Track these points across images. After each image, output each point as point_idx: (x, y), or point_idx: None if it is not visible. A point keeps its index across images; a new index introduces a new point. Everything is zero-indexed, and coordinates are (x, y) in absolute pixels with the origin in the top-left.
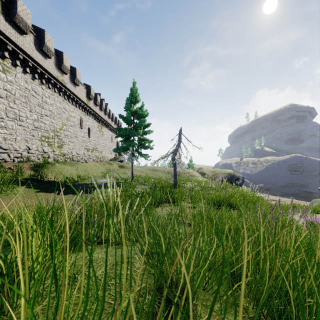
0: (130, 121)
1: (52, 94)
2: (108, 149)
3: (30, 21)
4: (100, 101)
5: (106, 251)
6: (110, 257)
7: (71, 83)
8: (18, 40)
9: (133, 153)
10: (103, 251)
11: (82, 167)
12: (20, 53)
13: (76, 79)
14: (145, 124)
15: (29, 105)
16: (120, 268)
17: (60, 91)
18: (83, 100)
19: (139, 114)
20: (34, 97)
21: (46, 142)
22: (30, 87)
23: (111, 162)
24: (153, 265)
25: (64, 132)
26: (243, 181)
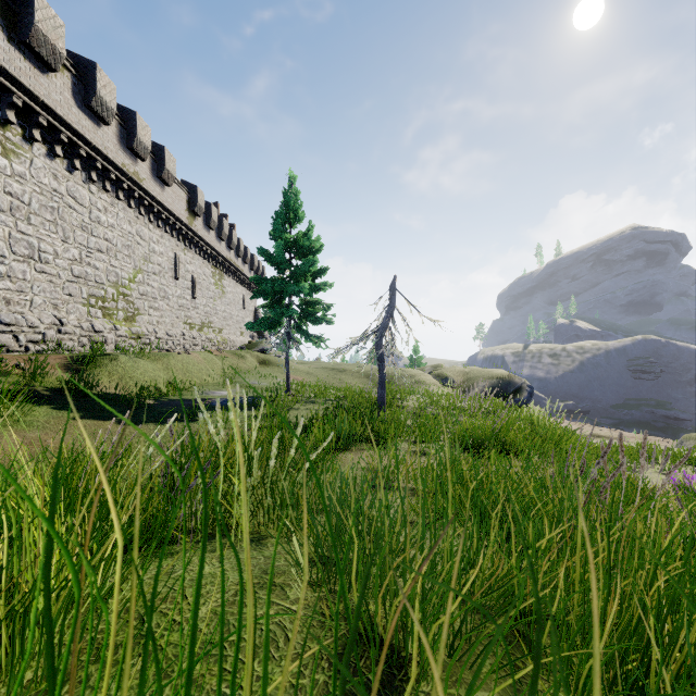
0: (283, 262)
1: (112, 203)
2: (235, 325)
3: (63, 44)
4: (219, 219)
5: (199, 584)
6: (231, 572)
7: (154, 179)
8: (37, 84)
9: (290, 333)
10: (215, 558)
11: (179, 364)
12: (42, 113)
13: (166, 171)
14: (315, 270)
15: (61, 227)
16: (237, 631)
17: (131, 197)
18: (181, 217)
19: (302, 247)
20: (72, 210)
21: (100, 308)
22: (64, 188)
23: (243, 353)
24: (331, 592)
25: (138, 287)
26: (530, 394)
